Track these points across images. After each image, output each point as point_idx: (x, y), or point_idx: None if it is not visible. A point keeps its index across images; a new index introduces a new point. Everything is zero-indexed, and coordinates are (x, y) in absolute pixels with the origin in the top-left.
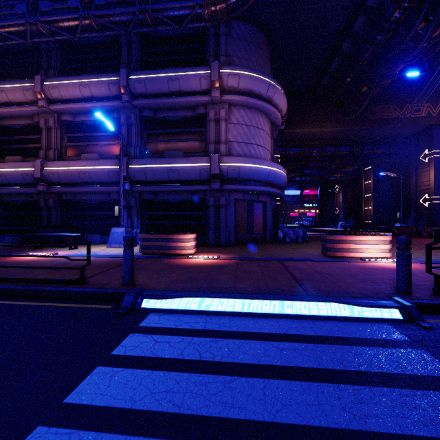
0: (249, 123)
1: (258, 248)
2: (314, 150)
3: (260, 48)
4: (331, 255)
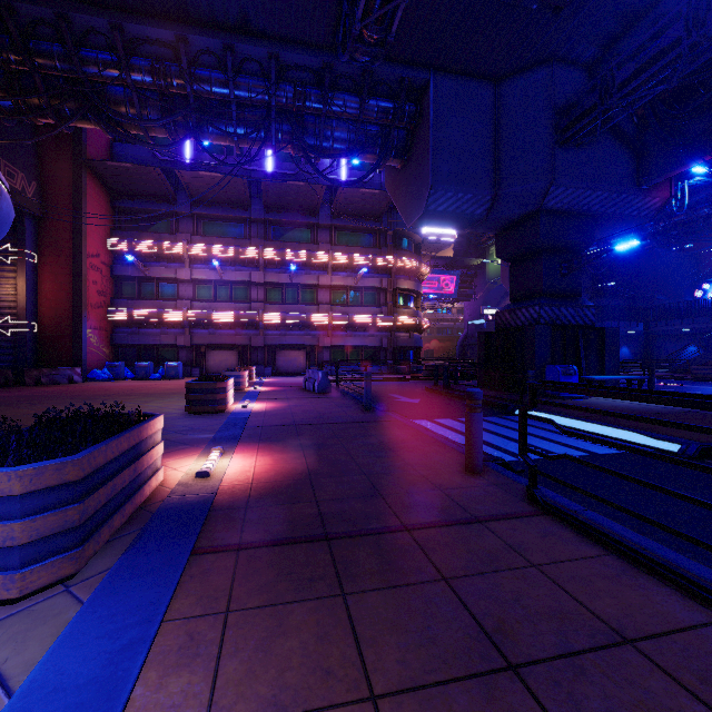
0: None
1: None
2: None
3: None
4: (223, 409)
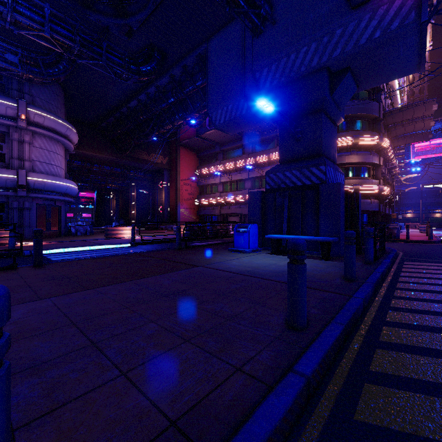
0: (50, 149)
1: (62, 238)
2: (95, 166)
3: (58, 96)
4: (110, 237)
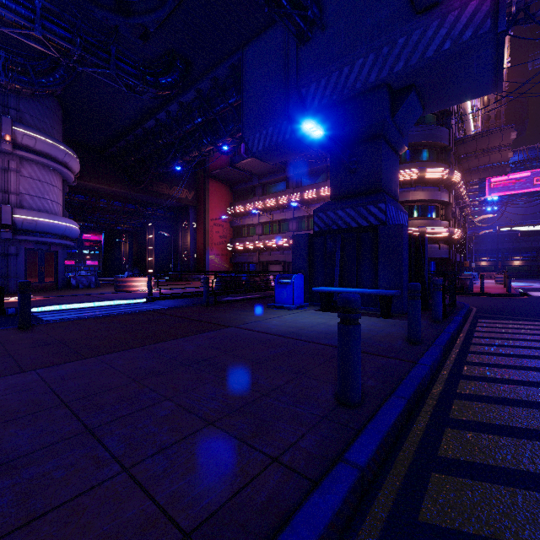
0: (43, 179)
1: (58, 292)
2: (102, 201)
3: (54, 113)
4: (121, 290)
